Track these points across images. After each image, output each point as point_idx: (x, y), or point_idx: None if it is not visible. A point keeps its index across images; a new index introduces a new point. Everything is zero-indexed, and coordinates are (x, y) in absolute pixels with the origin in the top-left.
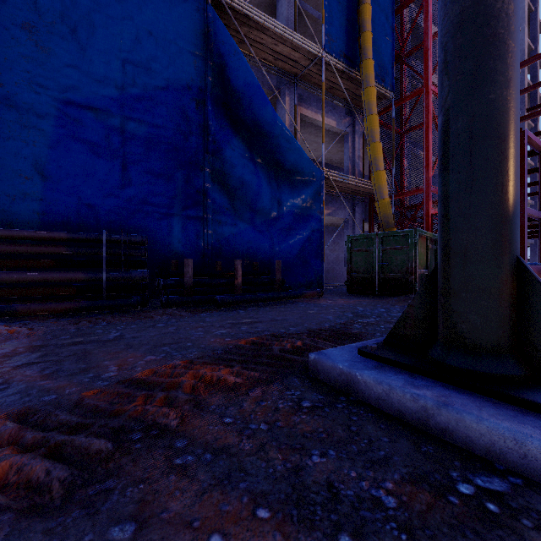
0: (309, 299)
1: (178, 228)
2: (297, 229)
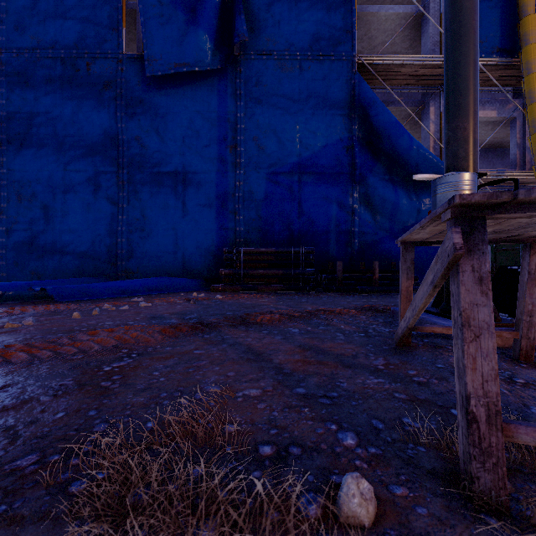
0: None
1: (333, 240)
2: None
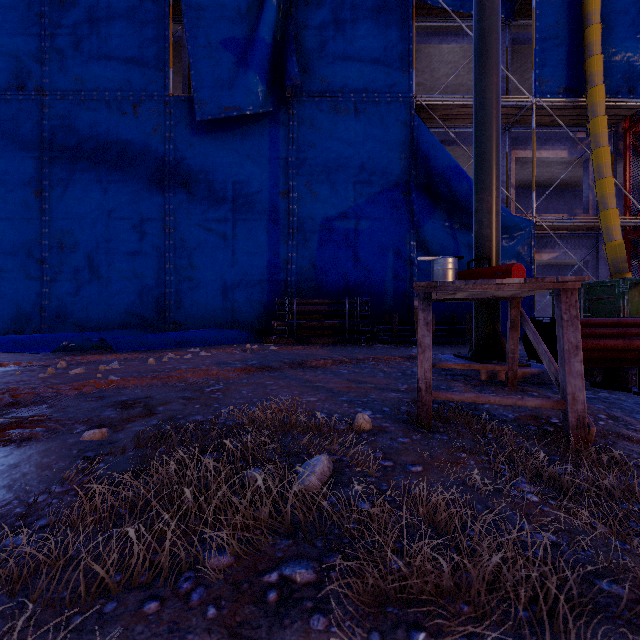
0: None
1: (390, 290)
2: None
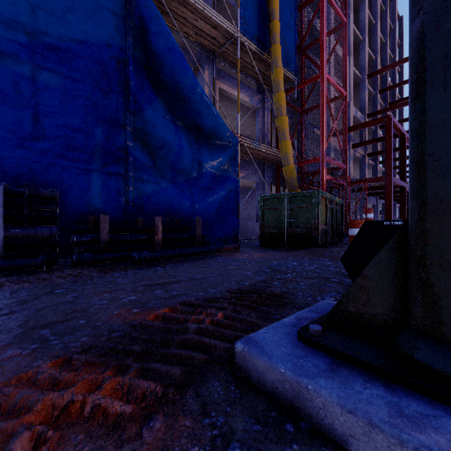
0: (227, 253)
1: (97, 184)
2: (215, 189)
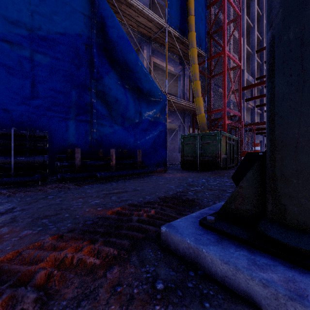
0: (159, 173)
1: (73, 128)
2: (151, 130)
